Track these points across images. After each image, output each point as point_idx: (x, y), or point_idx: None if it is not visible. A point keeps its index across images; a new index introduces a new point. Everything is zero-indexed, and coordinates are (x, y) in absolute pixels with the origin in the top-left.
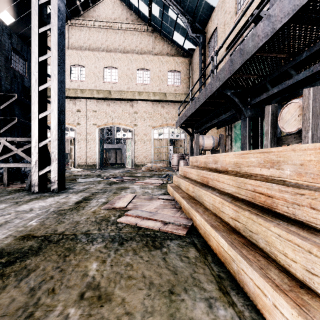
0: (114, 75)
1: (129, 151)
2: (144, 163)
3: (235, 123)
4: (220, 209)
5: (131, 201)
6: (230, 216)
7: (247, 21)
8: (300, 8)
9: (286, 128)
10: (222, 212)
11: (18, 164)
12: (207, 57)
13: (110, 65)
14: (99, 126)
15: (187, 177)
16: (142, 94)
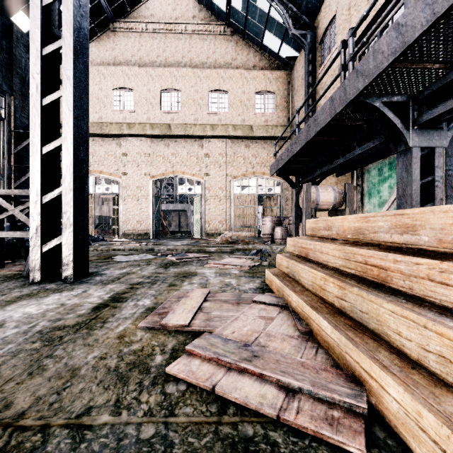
0: (175, 101)
1: (198, 213)
2: (219, 231)
3: (369, 166)
4: None
5: (201, 308)
6: None
7: None
8: None
9: None
10: None
11: (13, 232)
12: (318, 65)
13: (170, 87)
14: (154, 177)
15: (309, 259)
16: (217, 128)
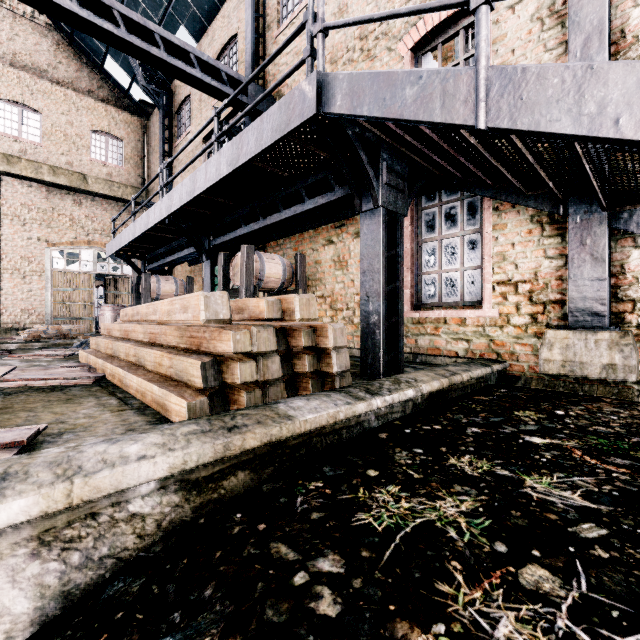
0: None
1: None
2: (23, 324)
3: None
4: (129, 354)
5: (10, 373)
6: (133, 355)
7: (228, 117)
8: (217, 182)
9: (236, 280)
10: (130, 355)
11: None
12: (175, 136)
13: None
14: None
15: (111, 336)
16: (18, 162)
